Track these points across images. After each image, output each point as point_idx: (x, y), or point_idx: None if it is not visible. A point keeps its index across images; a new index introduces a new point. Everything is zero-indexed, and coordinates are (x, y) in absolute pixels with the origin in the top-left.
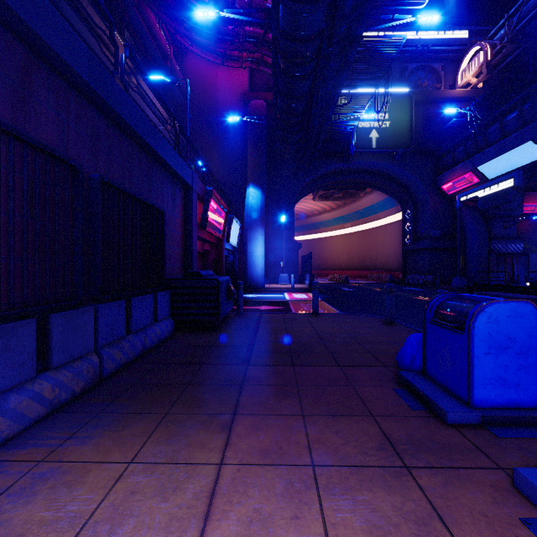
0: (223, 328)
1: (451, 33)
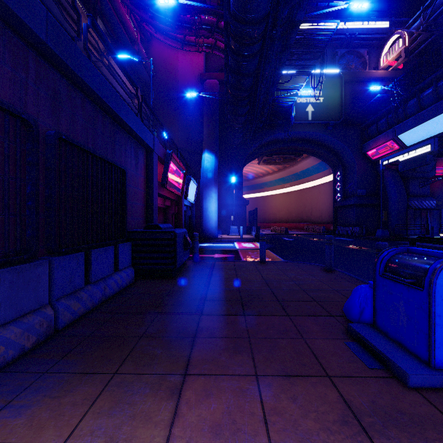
0: (180, 276)
1: (375, 23)
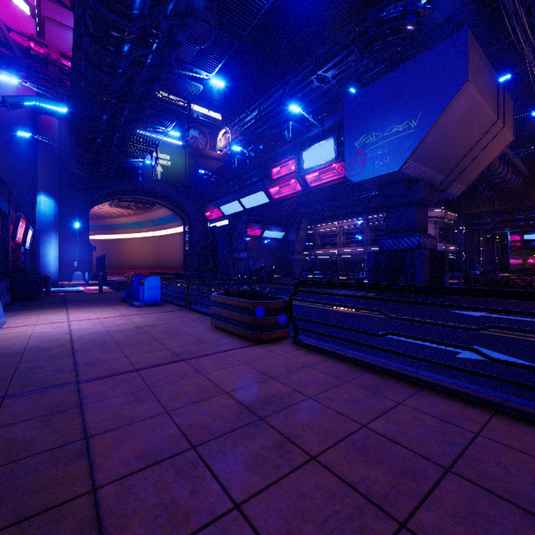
0: (43, 299)
1: (212, 113)
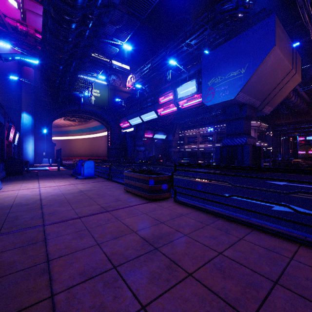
0: (24, 174)
1: (124, 65)
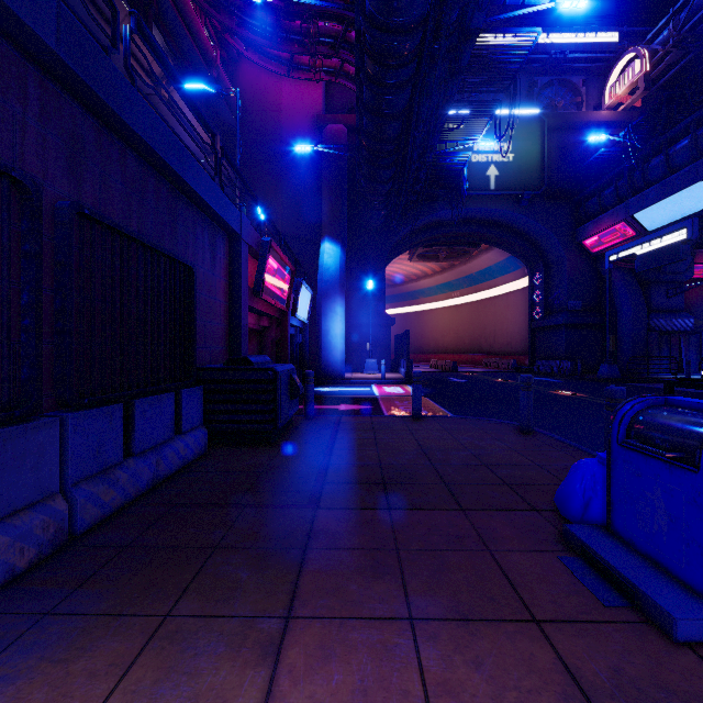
0: (283, 441)
1: (596, 35)
